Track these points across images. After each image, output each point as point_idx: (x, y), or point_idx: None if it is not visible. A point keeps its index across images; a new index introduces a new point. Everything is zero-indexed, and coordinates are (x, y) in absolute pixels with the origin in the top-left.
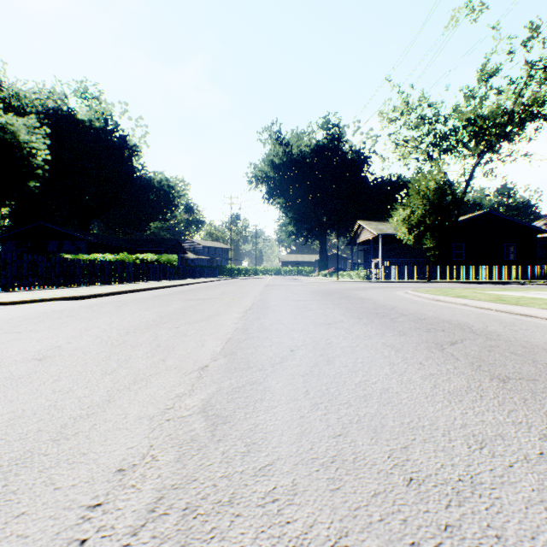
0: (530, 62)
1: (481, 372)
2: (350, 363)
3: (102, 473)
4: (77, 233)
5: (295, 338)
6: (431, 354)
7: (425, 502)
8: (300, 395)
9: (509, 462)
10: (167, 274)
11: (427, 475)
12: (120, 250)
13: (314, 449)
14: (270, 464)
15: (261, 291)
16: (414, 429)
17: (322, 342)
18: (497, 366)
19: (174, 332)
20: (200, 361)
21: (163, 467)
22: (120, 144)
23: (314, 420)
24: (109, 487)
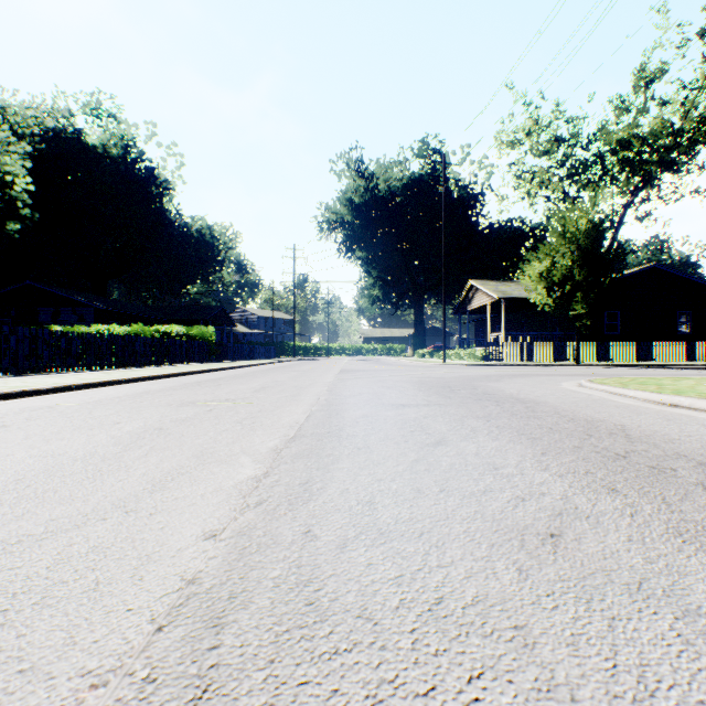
0: None
1: None
2: None
3: None
4: (79, 297)
5: None
6: None
7: None
8: None
9: None
10: (198, 354)
11: None
12: (141, 321)
13: None
14: None
15: (332, 383)
16: None
17: None
18: None
19: None
20: None
21: None
22: (146, 178)
23: None
24: None
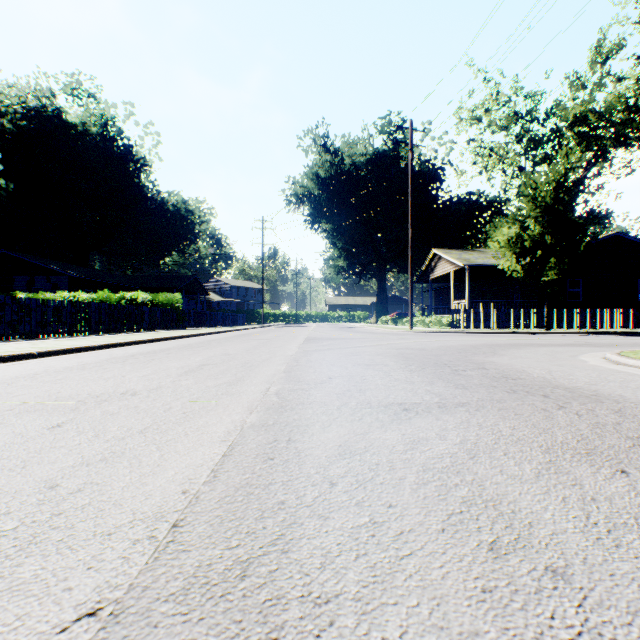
0: None
1: None
2: None
3: None
4: (53, 266)
5: None
6: None
7: None
8: None
9: None
10: (163, 321)
11: None
12: (116, 290)
13: None
14: None
15: (293, 358)
16: None
17: None
18: None
19: None
20: None
21: None
22: (124, 155)
23: None
24: None
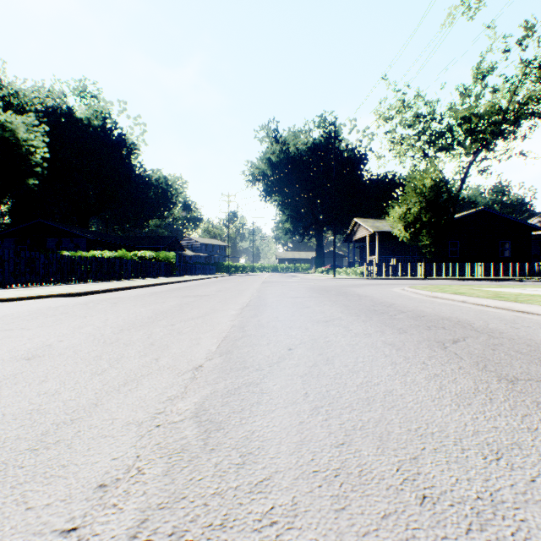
0: (525, 61)
1: (488, 372)
2: (351, 363)
3: (82, 490)
4: (75, 231)
5: (293, 336)
6: (433, 353)
7: (442, 525)
8: (299, 398)
9: (531, 476)
10: (164, 271)
11: (442, 492)
12: (118, 247)
13: (316, 460)
14: (267, 478)
15: (259, 288)
16: (423, 437)
17: (321, 340)
18: (504, 365)
19: (169, 329)
20: (194, 360)
21: (149, 482)
22: (119, 142)
23: (315, 426)
24: (88, 507)
